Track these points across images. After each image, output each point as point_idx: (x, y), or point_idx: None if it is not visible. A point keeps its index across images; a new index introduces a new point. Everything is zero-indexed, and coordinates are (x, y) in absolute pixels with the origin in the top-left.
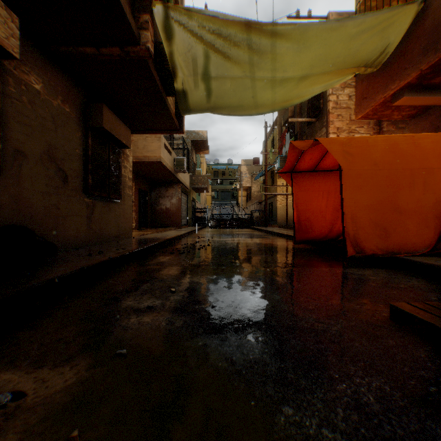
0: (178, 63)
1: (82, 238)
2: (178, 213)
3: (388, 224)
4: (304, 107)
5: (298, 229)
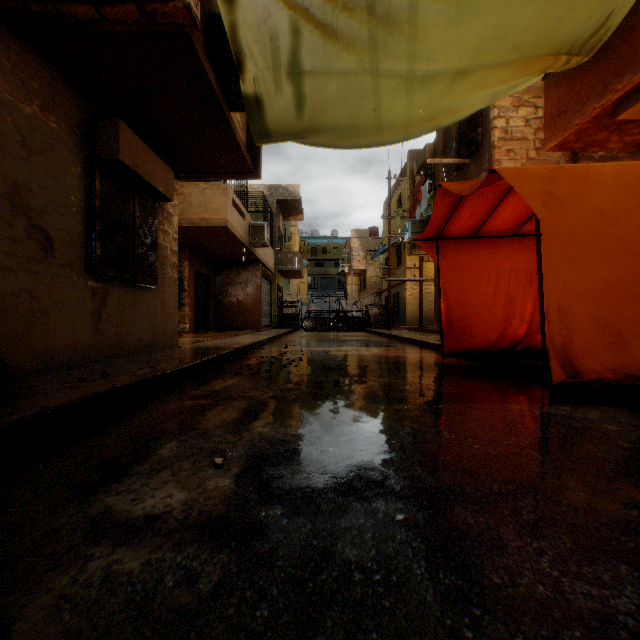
0: (245, 46)
1: (83, 348)
2: (256, 309)
3: (624, 325)
4: (450, 143)
5: (448, 332)
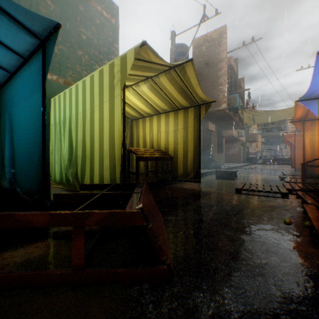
0: (244, 118)
1: None
2: (239, 156)
3: None
4: None
5: (292, 162)
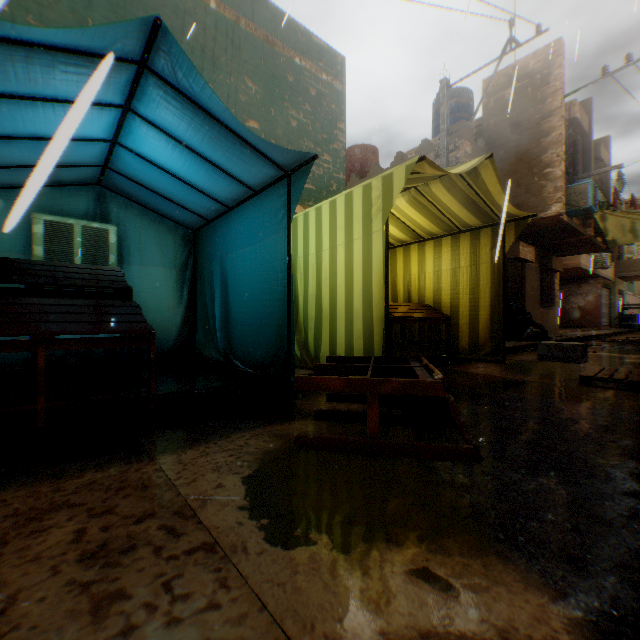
0: (607, 229)
1: None
2: (595, 313)
3: None
4: None
5: None
